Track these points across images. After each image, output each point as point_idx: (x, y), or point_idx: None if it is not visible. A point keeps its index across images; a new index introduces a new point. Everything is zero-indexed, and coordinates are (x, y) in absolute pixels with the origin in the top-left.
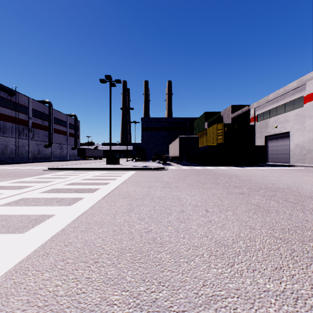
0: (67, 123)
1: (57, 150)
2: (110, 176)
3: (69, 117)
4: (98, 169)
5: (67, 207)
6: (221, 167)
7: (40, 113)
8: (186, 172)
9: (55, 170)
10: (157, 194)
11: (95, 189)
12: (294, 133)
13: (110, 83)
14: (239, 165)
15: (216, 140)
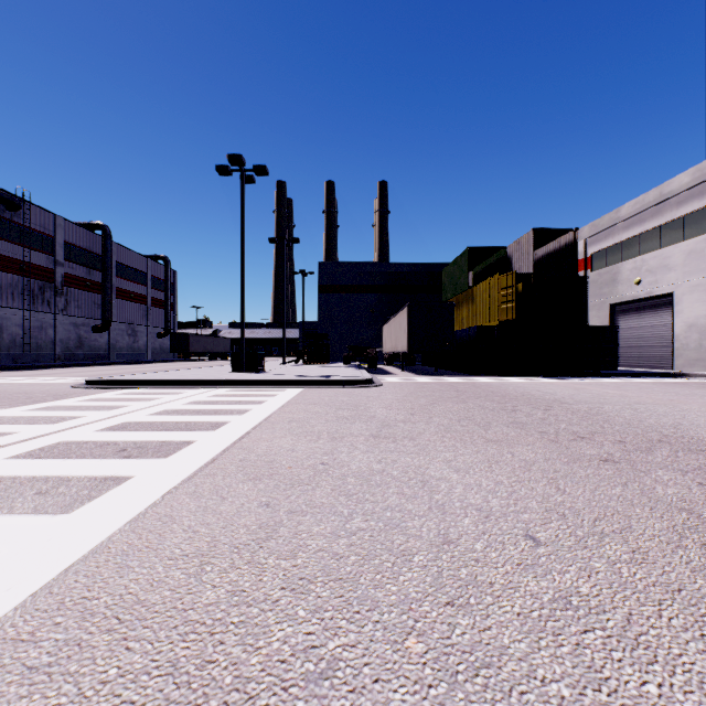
0: (146, 277)
1: (124, 339)
2: (234, 404)
3: (152, 261)
4: (209, 385)
5: (54, 518)
6: (510, 377)
7: (82, 251)
8: (428, 393)
9: (101, 387)
10: (357, 465)
11: (179, 443)
12: (683, 297)
13: (242, 176)
14: (553, 372)
15: (498, 314)
